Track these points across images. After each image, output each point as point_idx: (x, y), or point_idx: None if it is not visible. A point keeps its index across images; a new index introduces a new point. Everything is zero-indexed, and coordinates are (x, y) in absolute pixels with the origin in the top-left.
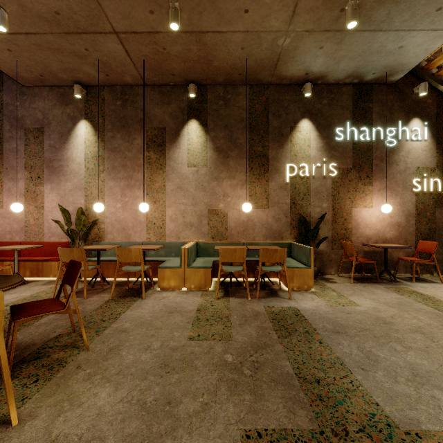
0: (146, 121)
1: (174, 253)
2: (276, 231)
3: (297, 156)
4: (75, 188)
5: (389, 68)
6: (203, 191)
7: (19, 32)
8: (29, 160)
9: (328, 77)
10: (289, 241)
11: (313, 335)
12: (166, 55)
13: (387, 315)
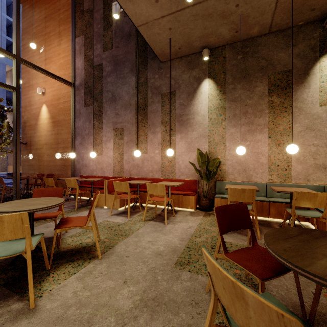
0: (268, 68)
1: None
2: None
3: None
4: (199, 136)
5: None
6: None
7: (188, 6)
8: (164, 117)
9: None
10: None
11: None
12: None
13: None
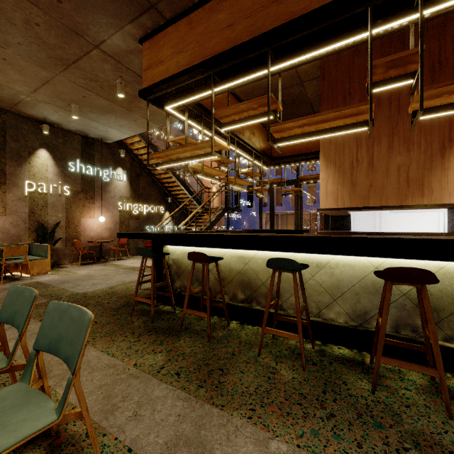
0: None
1: None
2: (15, 235)
3: (36, 176)
4: None
5: (103, 136)
6: None
7: None
8: None
9: (63, 126)
10: (28, 243)
11: (49, 286)
12: None
13: (93, 274)
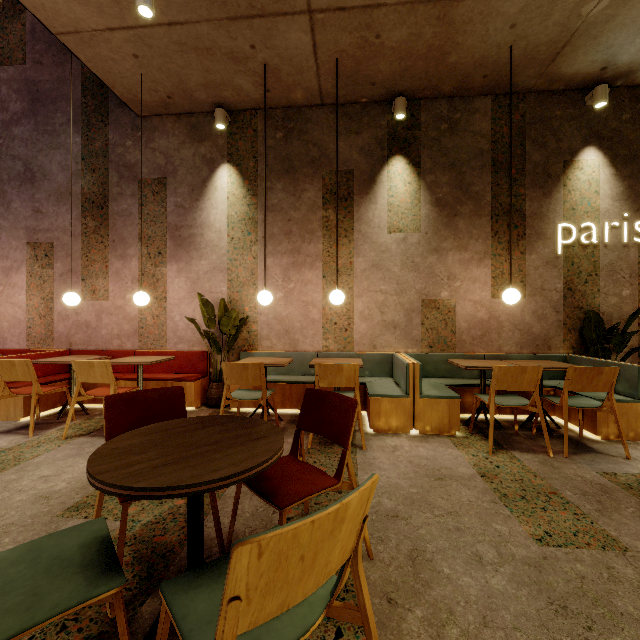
0: (322, 162)
1: (369, 371)
2: (539, 336)
3: (575, 211)
4: (212, 269)
5: None
6: (413, 271)
7: (159, 23)
8: (146, 228)
9: (639, 72)
10: (563, 354)
11: None
12: (376, 47)
13: None
